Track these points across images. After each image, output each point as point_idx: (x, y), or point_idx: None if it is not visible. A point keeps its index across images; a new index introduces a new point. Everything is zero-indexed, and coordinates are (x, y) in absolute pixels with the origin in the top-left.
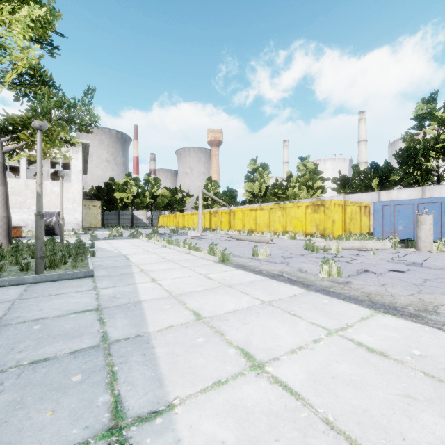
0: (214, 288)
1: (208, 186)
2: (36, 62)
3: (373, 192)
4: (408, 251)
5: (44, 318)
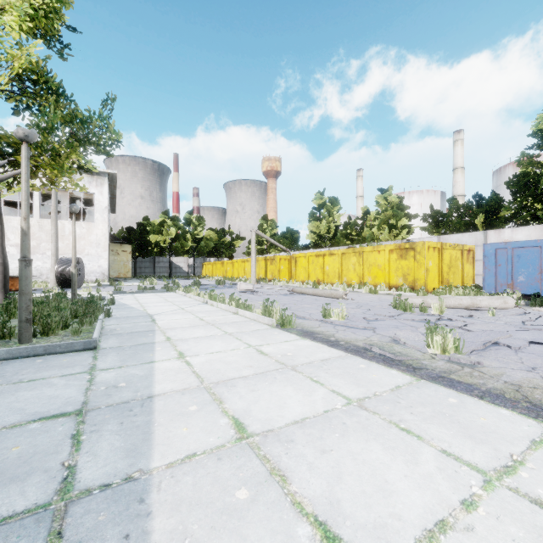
0: (269, 371)
1: (263, 227)
2: (40, 64)
3: (477, 232)
4: (538, 311)
5: None
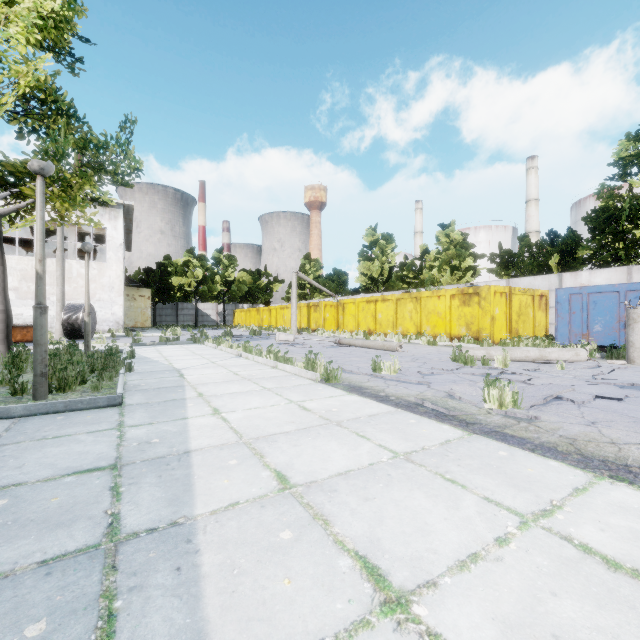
0: (313, 427)
1: (305, 268)
2: (48, 80)
3: (551, 275)
4: (614, 364)
5: (19, 484)
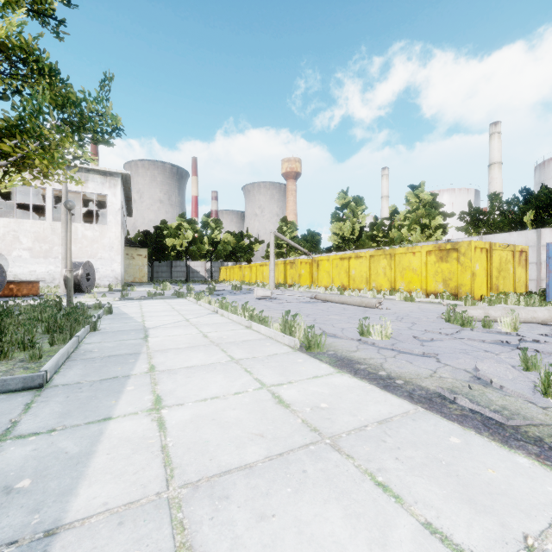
0: (293, 450)
1: (282, 229)
2: (30, 40)
3: (528, 231)
4: None
5: None
